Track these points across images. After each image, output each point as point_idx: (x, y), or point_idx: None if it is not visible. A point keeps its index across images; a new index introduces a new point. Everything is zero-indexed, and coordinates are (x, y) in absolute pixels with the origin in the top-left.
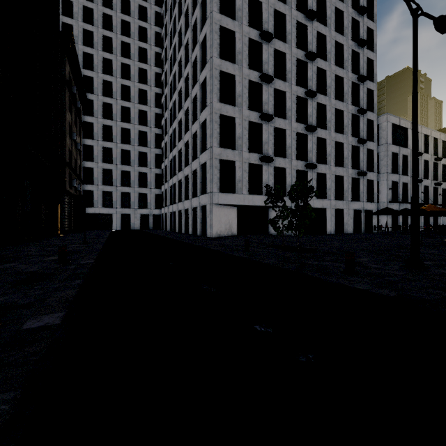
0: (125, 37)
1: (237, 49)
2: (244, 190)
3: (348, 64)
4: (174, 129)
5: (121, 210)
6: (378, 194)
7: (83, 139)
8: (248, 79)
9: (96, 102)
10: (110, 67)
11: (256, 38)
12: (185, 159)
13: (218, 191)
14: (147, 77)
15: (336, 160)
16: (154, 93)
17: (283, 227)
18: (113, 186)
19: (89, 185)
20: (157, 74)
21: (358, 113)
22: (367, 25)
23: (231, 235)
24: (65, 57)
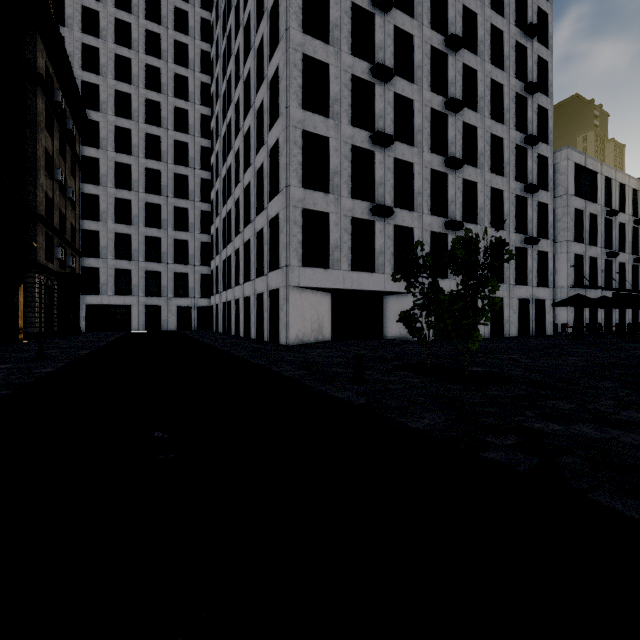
0: (153, 23)
1: (332, 19)
2: (345, 264)
3: (509, 64)
4: (229, 168)
5: (146, 299)
6: (553, 274)
7: (83, 183)
8: (351, 72)
9: (104, 126)
10: (127, 71)
11: (364, 4)
12: (246, 215)
13: (299, 264)
14: (188, 88)
15: (491, 218)
16: (199, 115)
17: None
18: (132, 261)
19: (92, 259)
20: (204, 86)
21: (526, 143)
22: (538, 4)
23: (321, 340)
24: (36, 34)
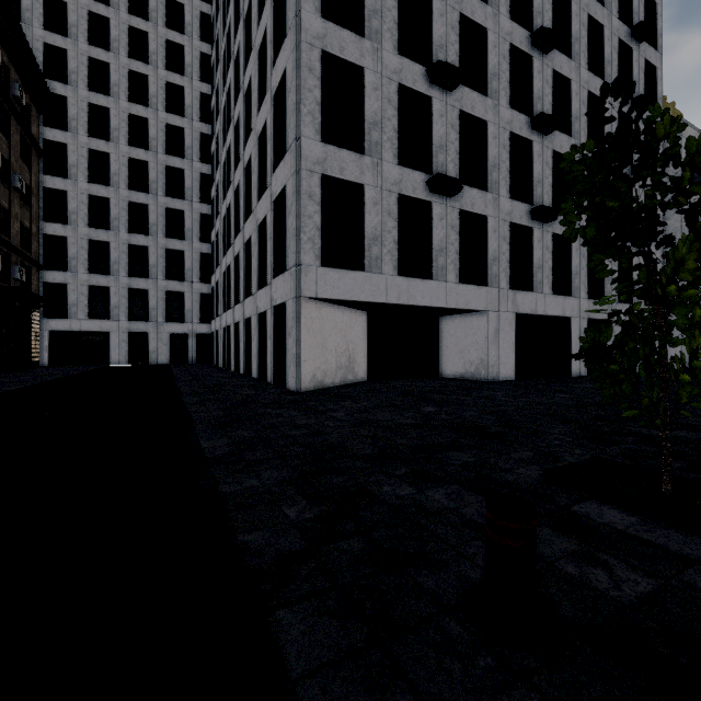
0: None
1: None
2: (388, 264)
3: None
4: (229, 150)
5: (129, 324)
6: None
7: (45, 175)
8: None
9: (73, 102)
10: (105, 34)
11: None
12: (247, 205)
13: (317, 262)
14: (184, 59)
15: None
16: (199, 94)
17: (480, 361)
18: (111, 275)
19: (58, 273)
20: (205, 57)
21: None
22: None
23: (351, 381)
24: None
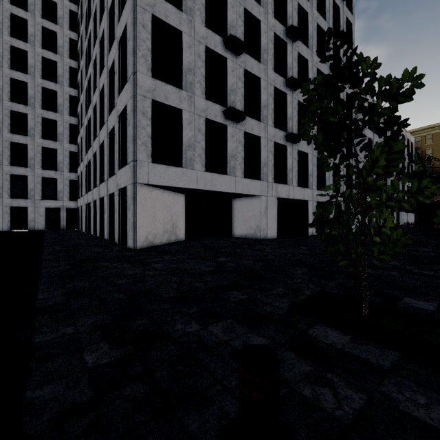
0: None
1: None
2: (198, 164)
3: (329, 16)
4: (90, 79)
5: (11, 200)
6: None
7: None
8: None
9: None
10: None
11: None
12: (101, 118)
13: (148, 159)
14: (57, 12)
15: None
16: (68, 39)
17: (256, 227)
18: None
19: None
20: (73, 14)
21: None
22: None
23: (174, 240)
24: None
